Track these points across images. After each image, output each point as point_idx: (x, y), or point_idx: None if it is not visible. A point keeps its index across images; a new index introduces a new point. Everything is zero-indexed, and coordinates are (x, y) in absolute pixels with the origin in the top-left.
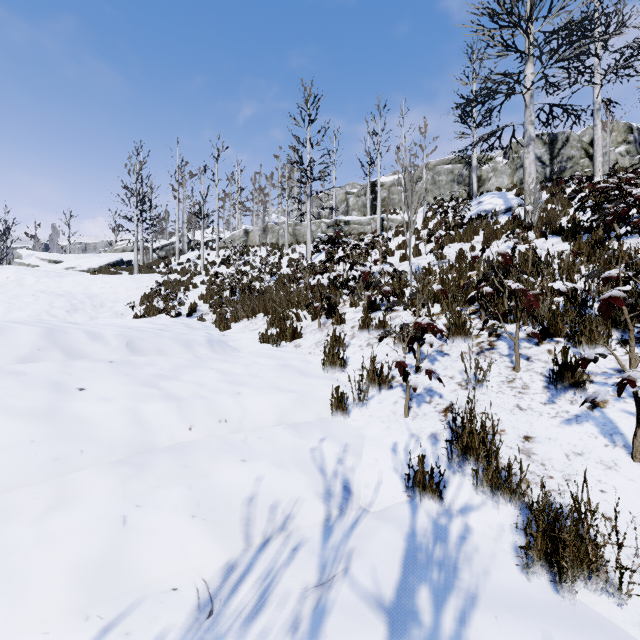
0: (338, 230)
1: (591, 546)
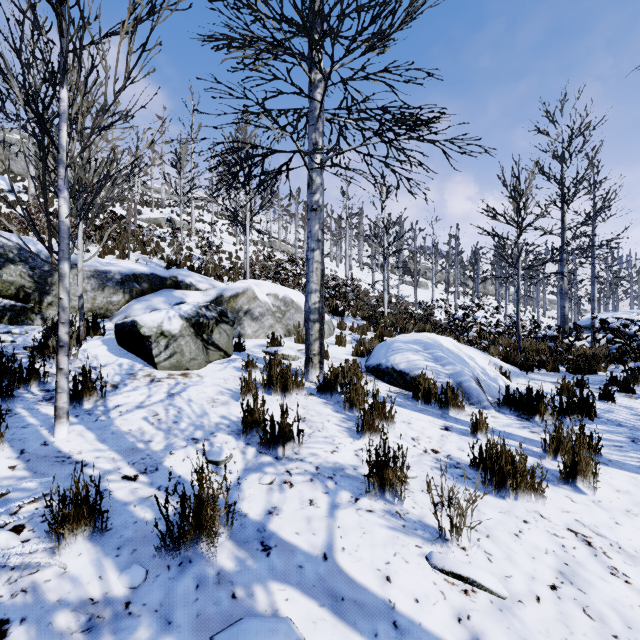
0: None
1: None
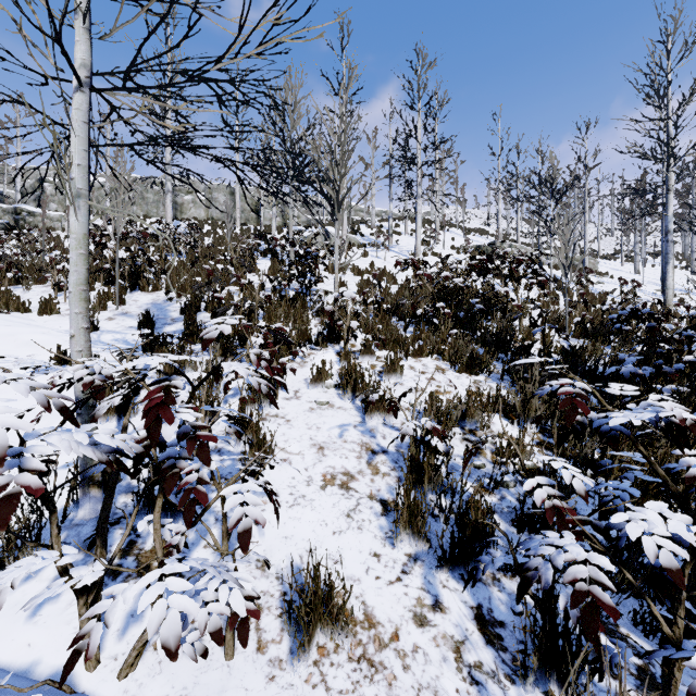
0: (19, 219)
1: (9, 299)
